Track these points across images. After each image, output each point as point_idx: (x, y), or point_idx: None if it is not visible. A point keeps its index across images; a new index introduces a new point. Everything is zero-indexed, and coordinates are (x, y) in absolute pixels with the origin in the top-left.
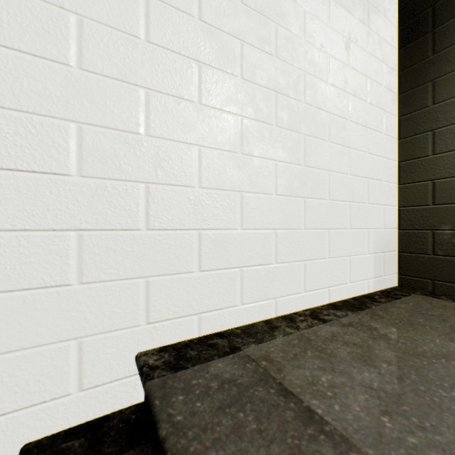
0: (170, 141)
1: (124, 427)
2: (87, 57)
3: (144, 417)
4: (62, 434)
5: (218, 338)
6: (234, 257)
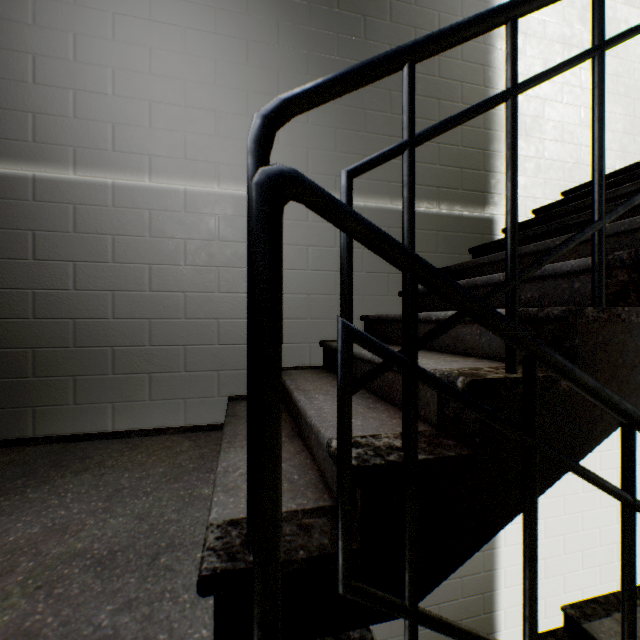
0: (571, 513)
1: (565, 636)
2: (546, 492)
3: (570, 634)
4: (542, 633)
5: (593, 603)
6: (596, 560)
